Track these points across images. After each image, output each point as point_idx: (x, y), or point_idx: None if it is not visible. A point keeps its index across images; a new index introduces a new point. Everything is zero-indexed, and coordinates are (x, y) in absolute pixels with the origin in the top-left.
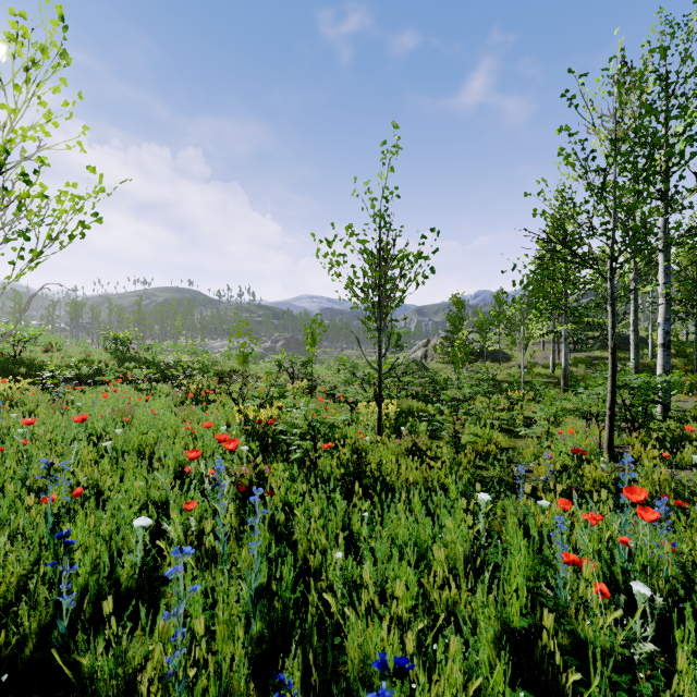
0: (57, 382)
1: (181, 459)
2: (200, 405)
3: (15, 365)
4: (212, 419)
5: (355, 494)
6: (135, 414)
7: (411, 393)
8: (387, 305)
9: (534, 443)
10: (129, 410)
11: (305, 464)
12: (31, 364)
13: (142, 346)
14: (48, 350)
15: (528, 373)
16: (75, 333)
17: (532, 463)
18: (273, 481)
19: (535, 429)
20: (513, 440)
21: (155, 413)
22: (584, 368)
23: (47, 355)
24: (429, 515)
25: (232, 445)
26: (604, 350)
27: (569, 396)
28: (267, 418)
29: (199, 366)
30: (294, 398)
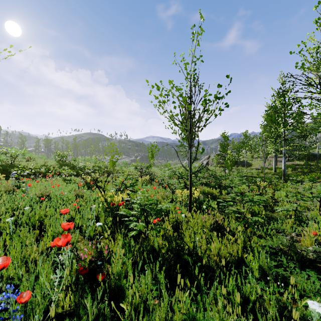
0: (18, 176)
1: (57, 230)
2: (90, 189)
3: (9, 167)
4: (92, 199)
5: (176, 269)
6: (51, 195)
7: (203, 183)
8: (195, 130)
9: (292, 219)
10: (46, 192)
11: (142, 232)
12: (17, 167)
13: (72, 159)
14: (28, 160)
15: (261, 172)
16: (47, 153)
17: (293, 233)
18: (114, 255)
19: (280, 206)
20: (269, 213)
21: (63, 194)
22: (291, 170)
23: (26, 163)
24: (244, 303)
25: (62, 242)
26: (301, 160)
27: (288, 185)
28: (119, 201)
29: (98, 168)
30: (142, 185)
